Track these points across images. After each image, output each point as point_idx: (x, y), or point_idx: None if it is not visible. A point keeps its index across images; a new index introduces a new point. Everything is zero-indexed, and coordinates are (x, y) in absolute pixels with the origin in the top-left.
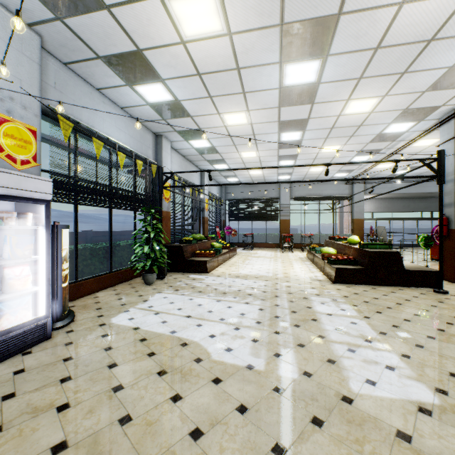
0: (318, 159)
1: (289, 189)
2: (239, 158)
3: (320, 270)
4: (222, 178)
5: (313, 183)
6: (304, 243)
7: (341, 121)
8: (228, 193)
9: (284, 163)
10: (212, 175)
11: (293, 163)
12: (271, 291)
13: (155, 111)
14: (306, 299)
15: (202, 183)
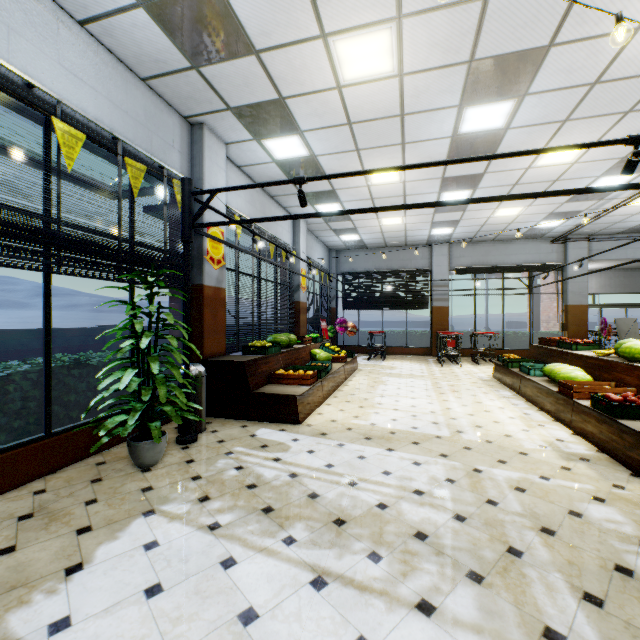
0: (522, 186)
1: (448, 254)
2: (364, 188)
3: (557, 419)
4: (332, 235)
5: (490, 242)
6: (478, 348)
7: (632, 53)
8: (341, 263)
9: (450, 197)
10: (315, 230)
11: (469, 196)
12: (481, 513)
13: (165, 33)
14: (635, 583)
15: (296, 241)
